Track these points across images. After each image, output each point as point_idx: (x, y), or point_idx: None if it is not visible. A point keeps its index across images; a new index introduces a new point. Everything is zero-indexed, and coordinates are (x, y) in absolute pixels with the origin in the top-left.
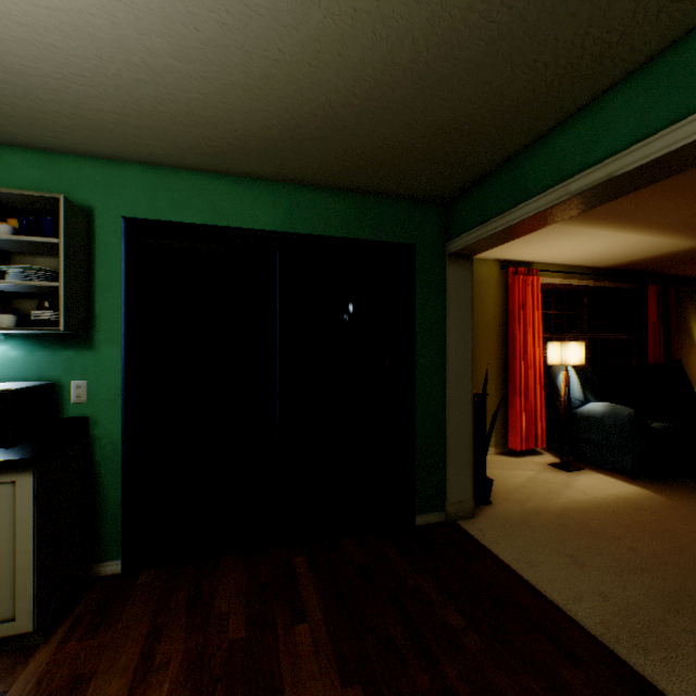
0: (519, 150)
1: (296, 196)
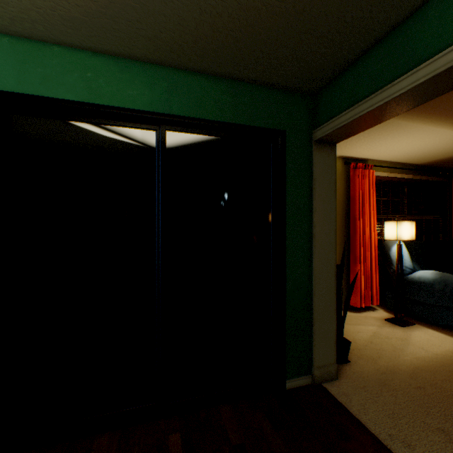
0: (405, 15)
1: (173, 79)
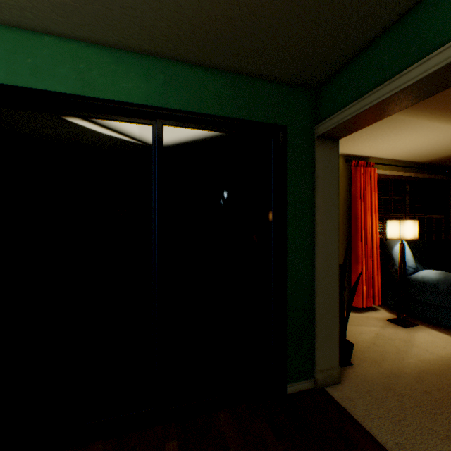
0: (415, 1)
1: (170, 71)
